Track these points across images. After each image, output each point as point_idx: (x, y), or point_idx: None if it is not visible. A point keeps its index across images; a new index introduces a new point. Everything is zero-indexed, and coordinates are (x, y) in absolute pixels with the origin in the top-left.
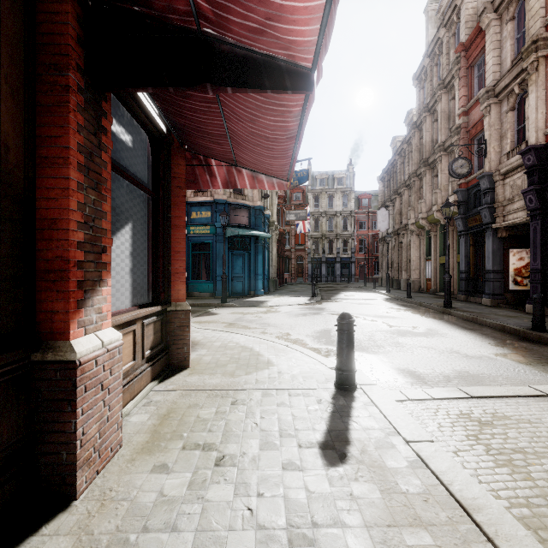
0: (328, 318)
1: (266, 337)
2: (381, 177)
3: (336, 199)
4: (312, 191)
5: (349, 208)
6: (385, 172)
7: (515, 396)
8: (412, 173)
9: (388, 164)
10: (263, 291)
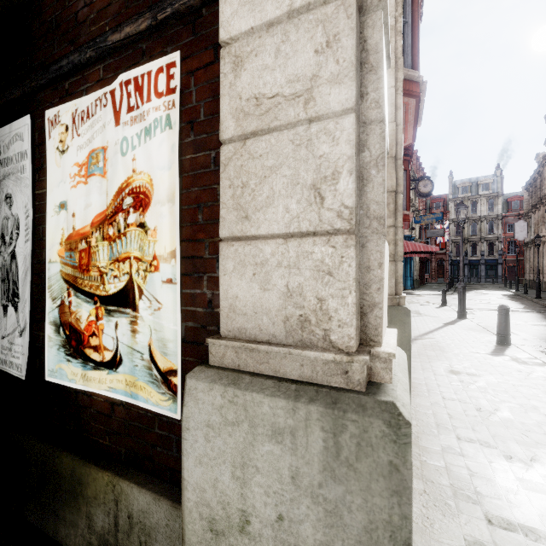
0: (450, 299)
1: (419, 301)
2: (525, 188)
3: (479, 204)
4: (454, 199)
5: (496, 212)
6: (528, 184)
7: (492, 310)
8: (543, 195)
9: (530, 179)
10: (410, 287)
